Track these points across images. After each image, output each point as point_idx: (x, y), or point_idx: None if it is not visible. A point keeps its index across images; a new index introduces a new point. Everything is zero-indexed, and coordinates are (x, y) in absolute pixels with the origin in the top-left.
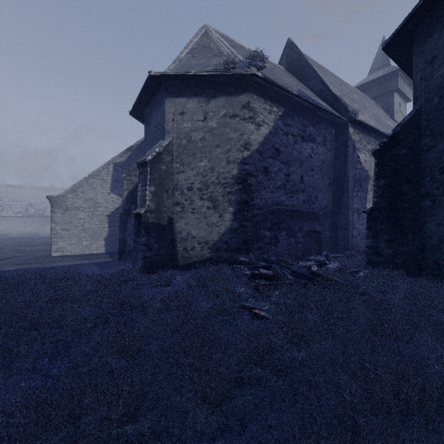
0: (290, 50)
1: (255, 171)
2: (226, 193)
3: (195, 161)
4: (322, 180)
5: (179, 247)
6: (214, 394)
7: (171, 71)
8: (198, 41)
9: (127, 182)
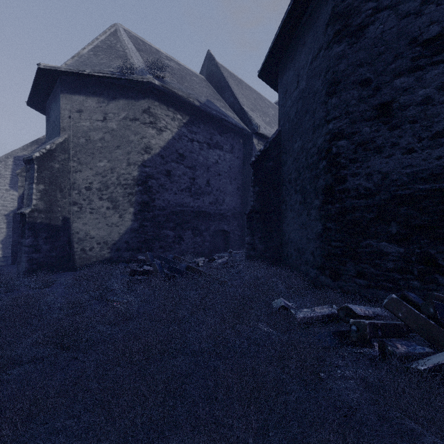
0: (209, 61)
1: (157, 174)
2: (127, 194)
3: (94, 161)
4: (230, 184)
5: (76, 248)
6: None
7: (63, 67)
8: (104, 40)
9: (23, 178)
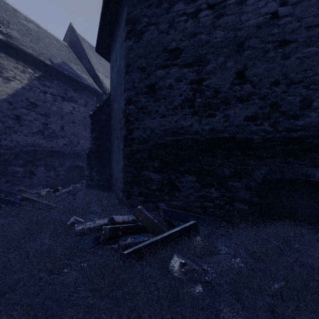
0: (71, 32)
1: (3, 117)
2: None
3: None
4: (85, 131)
5: None
6: None
7: None
8: None
9: None
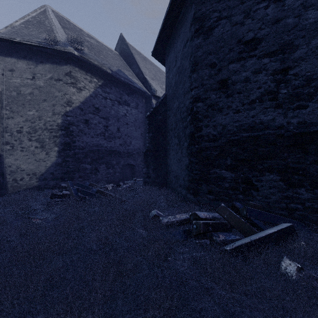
0: (122, 41)
1: (77, 122)
2: (52, 136)
3: (25, 110)
4: (136, 131)
5: (8, 178)
6: None
7: None
8: (35, 16)
9: None
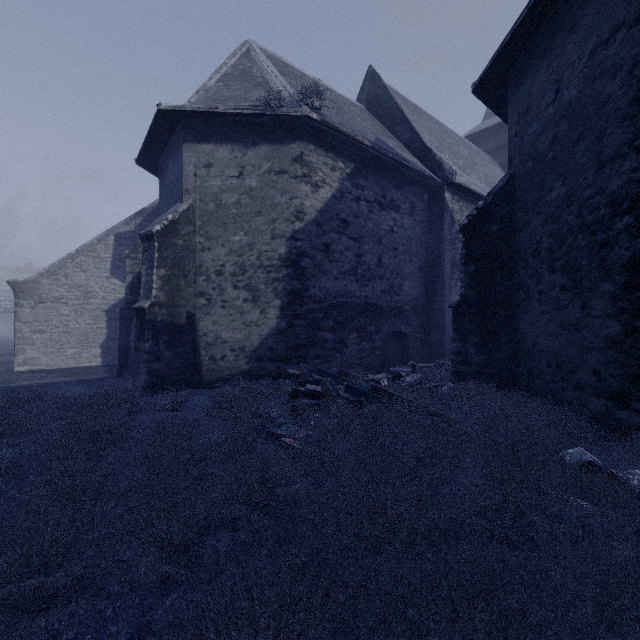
0: (372, 82)
1: (311, 250)
2: (270, 279)
3: (227, 234)
4: (410, 263)
5: (204, 355)
6: (175, 540)
7: (189, 106)
8: (235, 64)
9: (132, 261)
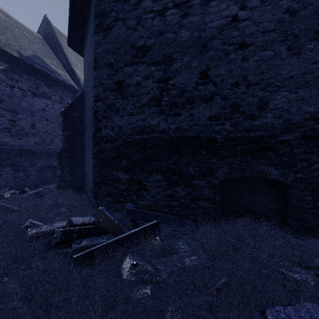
0: (46, 24)
1: None
2: None
3: None
4: (60, 129)
5: None
6: None
7: None
8: None
9: None
